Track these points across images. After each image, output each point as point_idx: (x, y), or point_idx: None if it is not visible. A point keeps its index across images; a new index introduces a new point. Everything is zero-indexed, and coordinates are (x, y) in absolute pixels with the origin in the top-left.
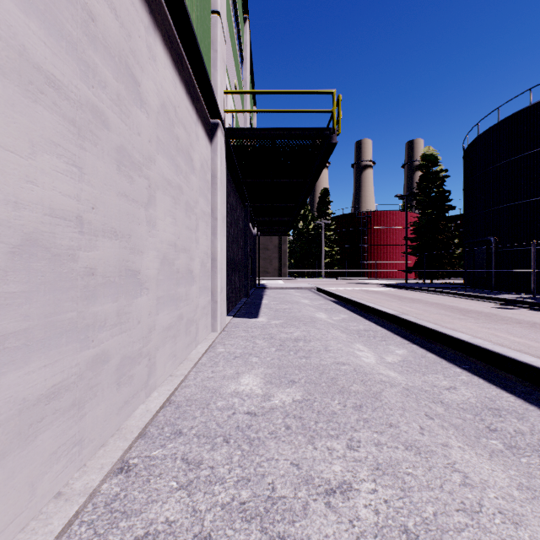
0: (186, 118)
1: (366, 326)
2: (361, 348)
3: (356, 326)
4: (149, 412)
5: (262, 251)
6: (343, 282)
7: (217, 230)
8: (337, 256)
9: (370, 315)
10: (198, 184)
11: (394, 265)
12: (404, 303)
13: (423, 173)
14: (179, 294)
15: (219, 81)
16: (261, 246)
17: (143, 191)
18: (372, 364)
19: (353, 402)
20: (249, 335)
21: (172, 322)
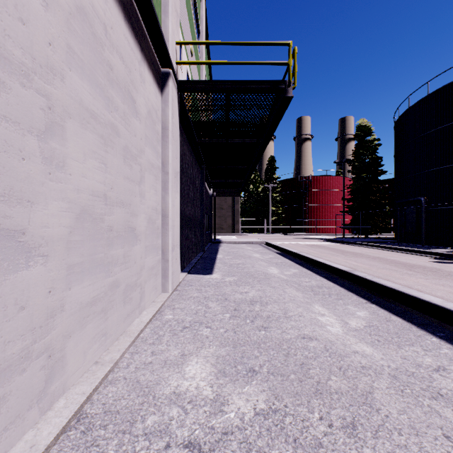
0: (125, 49)
1: (318, 281)
2: (321, 310)
3: (308, 281)
4: (33, 450)
5: (218, 210)
6: (288, 237)
7: (168, 185)
8: (282, 215)
9: (320, 270)
10: (144, 131)
11: (331, 222)
12: (348, 257)
13: (359, 142)
14: (112, 256)
15: (171, 28)
16: (216, 206)
17: (35, 111)
18: (341, 336)
19: (341, 414)
20: (202, 295)
21: (99, 294)
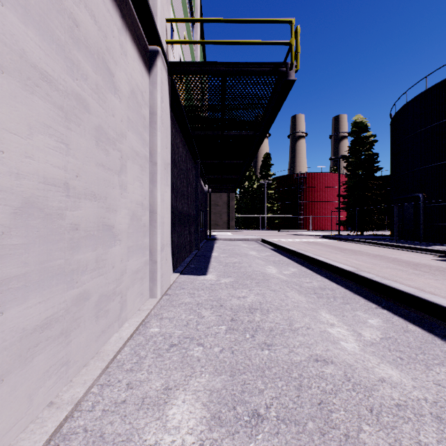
0: (98, 7)
1: (320, 282)
2: (329, 318)
3: (309, 282)
4: None
5: (213, 206)
6: (284, 233)
7: (156, 177)
8: (277, 211)
9: (321, 269)
10: (126, 113)
11: (326, 219)
12: (348, 255)
13: (355, 138)
14: (78, 262)
15: (159, 1)
16: (212, 203)
17: None
18: (359, 355)
19: None
20: (194, 301)
21: (57, 312)
